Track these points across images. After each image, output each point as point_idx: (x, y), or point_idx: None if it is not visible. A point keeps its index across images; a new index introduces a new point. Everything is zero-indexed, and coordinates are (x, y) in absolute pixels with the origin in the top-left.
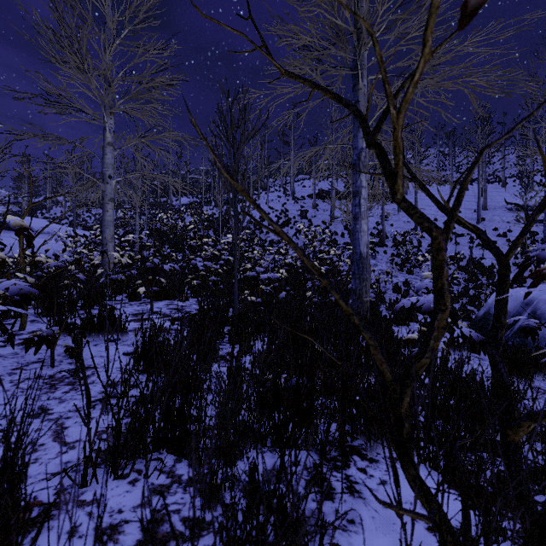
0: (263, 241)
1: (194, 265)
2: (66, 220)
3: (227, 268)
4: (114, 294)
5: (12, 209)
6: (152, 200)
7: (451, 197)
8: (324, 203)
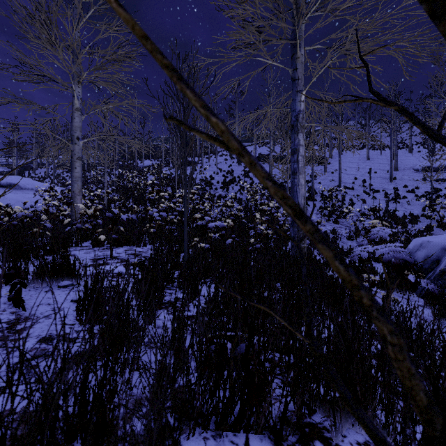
0: (212, 195)
1: (151, 215)
2: (48, 179)
3: (181, 218)
4: (80, 241)
5: (4, 169)
6: (121, 162)
7: (445, 120)
8: (263, 165)
